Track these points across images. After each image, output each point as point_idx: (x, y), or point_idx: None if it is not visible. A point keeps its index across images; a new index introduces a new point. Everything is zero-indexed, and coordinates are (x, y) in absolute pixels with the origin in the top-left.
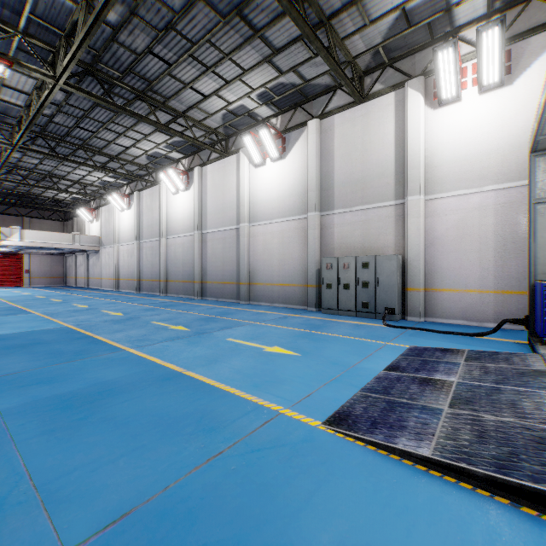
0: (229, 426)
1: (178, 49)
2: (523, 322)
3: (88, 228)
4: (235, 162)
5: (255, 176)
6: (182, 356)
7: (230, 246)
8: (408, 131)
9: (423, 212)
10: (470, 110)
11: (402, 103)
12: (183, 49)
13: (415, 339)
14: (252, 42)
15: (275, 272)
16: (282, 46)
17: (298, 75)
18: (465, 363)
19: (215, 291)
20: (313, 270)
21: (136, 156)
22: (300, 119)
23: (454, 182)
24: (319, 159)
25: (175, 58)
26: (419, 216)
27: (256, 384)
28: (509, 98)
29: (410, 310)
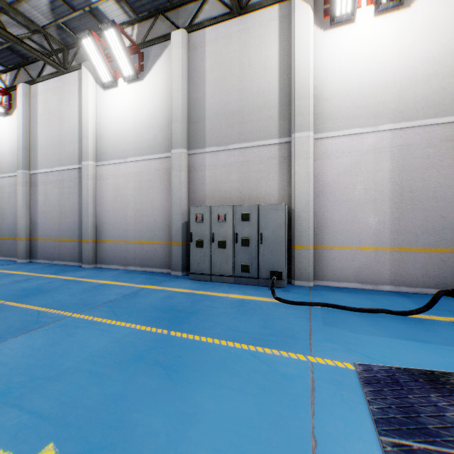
0: None
1: None
2: None
3: None
4: (77, 81)
5: (103, 100)
6: None
7: (70, 192)
8: (295, 52)
9: (313, 152)
10: (364, 34)
11: (287, 20)
12: None
13: (342, 336)
14: None
15: (131, 226)
16: None
17: None
18: None
19: (49, 251)
20: (179, 224)
21: None
22: (163, 31)
23: (346, 119)
24: (187, 83)
25: None
26: (309, 157)
27: None
28: (407, 24)
29: (298, 272)
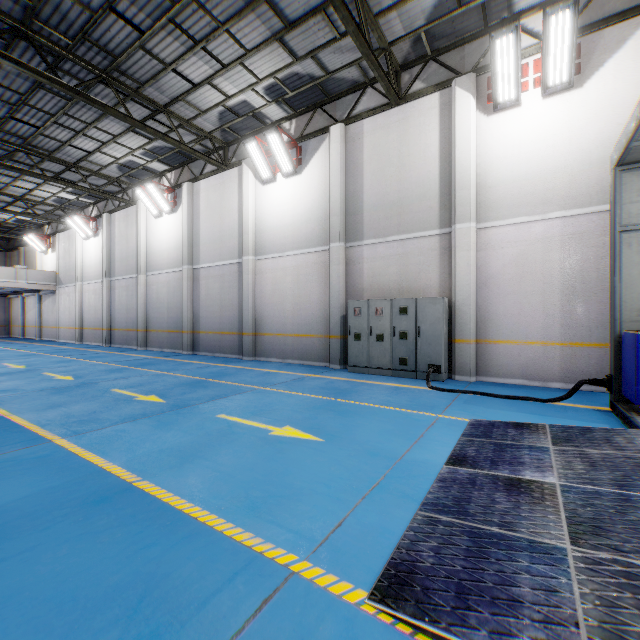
0: (193, 618)
1: (153, 9)
2: (606, 383)
3: (41, 260)
4: (237, 177)
5: (262, 195)
6: (142, 449)
7: (230, 286)
8: (456, 142)
9: (475, 243)
10: (532, 117)
11: (448, 107)
12: (160, 10)
13: (474, 409)
14: (256, 9)
15: (289, 319)
16: (297, 19)
17: (317, 63)
18: (555, 447)
19: (210, 343)
20: (337, 317)
21: (103, 165)
22: (320, 124)
23: (512, 208)
24: (344, 176)
25: (149, 23)
26: (470, 248)
27: (253, 503)
28: (579, 104)
29: (459, 367)
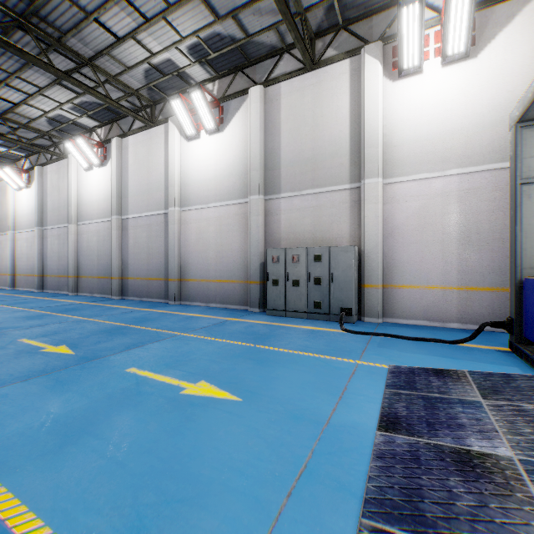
0: None
1: None
2: (507, 325)
3: None
4: (163, 134)
5: (187, 151)
6: (18, 424)
7: (157, 235)
8: (365, 104)
9: (382, 197)
10: (432, 84)
11: (358, 72)
12: None
13: (389, 353)
14: None
15: (212, 266)
16: None
17: (238, 25)
18: (487, 401)
19: (138, 289)
20: (256, 264)
21: (31, 118)
22: (241, 86)
23: (415, 165)
24: (263, 134)
25: None
26: (377, 201)
27: (140, 517)
28: (474, 72)
29: (368, 309)
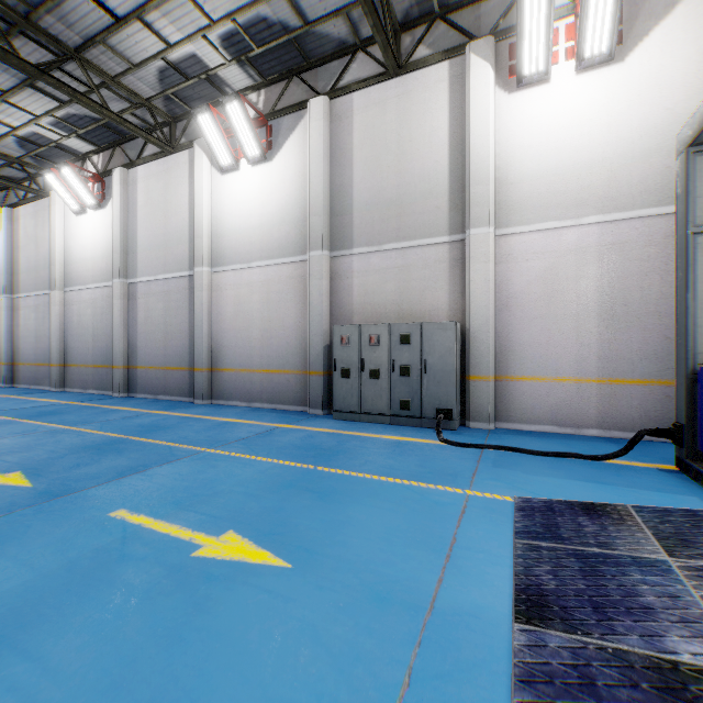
0: None
1: None
2: (674, 434)
3: None
4: (187, 163)
5: (221, 188)
6: None
7: (178, 307)
8: (471, 124)
9: (494, 254)
10: (563, 97)
11: (460, 80)
12: None
13: (511, 476)
14: None
15: (256, 350)
16: None
17: (292, 7)
18: (676, 561)
19: (151, 382)
20: (319, 347)
21: None
22: (298, 97)
23: (539, 210)
24: (329, 164)
25: None
26: (488, 260)
27: None
28: (620, 82)
29: (475, 411)
